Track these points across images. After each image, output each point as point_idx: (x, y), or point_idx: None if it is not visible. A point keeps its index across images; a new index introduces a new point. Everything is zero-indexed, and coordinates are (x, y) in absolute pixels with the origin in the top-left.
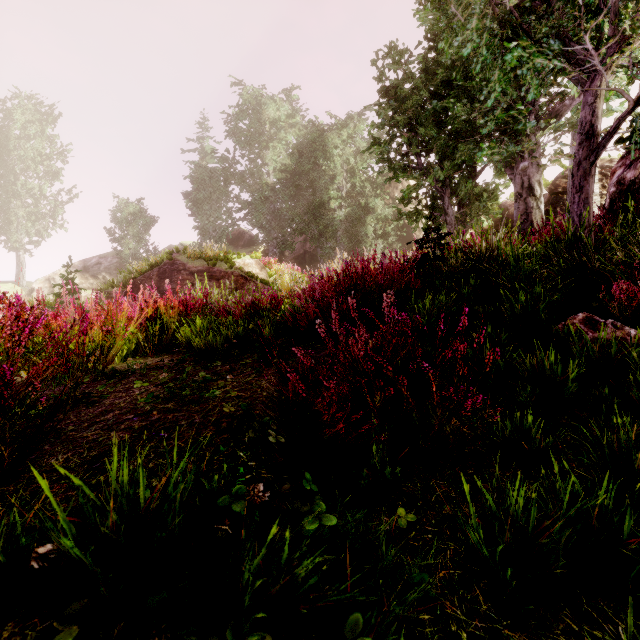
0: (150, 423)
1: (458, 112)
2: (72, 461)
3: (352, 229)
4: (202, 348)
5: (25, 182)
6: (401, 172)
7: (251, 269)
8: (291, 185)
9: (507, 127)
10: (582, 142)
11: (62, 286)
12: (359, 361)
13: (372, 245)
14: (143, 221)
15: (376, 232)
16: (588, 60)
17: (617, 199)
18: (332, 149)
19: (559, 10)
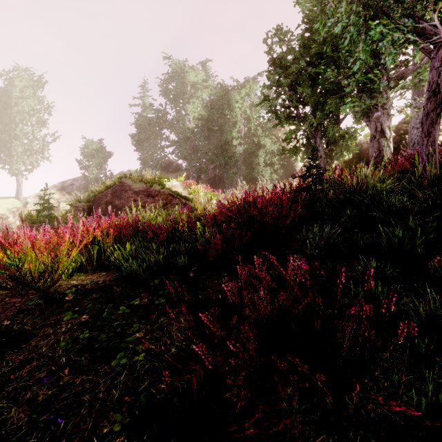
0: (55, 392)
1: (328, 76)
2: None
3: (248, 160)
4: (128, 275)
5: (22, 128)
6: (284, 120)
7: (177, 189)
8: (205, 129)
9: (365, 86)
10: (430, 97)
11: (41, 204)
12: (264, 317)
13: (262, 171)
14: (102, 155)
15: (265, 162)
16: (435, 33)
17: None
18: (234, 103)
19: None
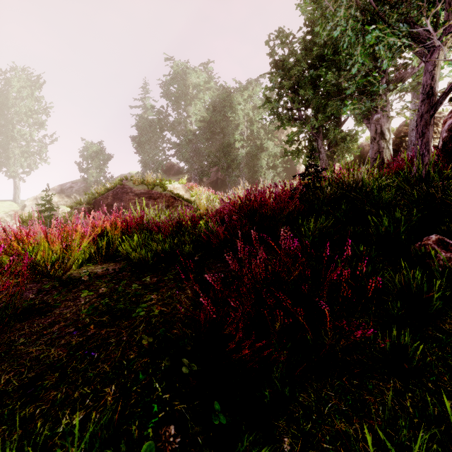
0: (85, 339)
1: (329, 78)
2: (11, 384)
3: (251, 162)
4: (137, 261)
5: (20, 130)
6: (287, 122)
7: (179, 191)
8: (207, 131)
9: (365, 89)
10: (424, 100)
11: (42, 205)
12: (260, 282)
13: (265, 174)
14: (102, 157)
15: (268, 164)
16: (429, 38)
17: (448, 142)
18: (237, 105)
19: (406, 2)
